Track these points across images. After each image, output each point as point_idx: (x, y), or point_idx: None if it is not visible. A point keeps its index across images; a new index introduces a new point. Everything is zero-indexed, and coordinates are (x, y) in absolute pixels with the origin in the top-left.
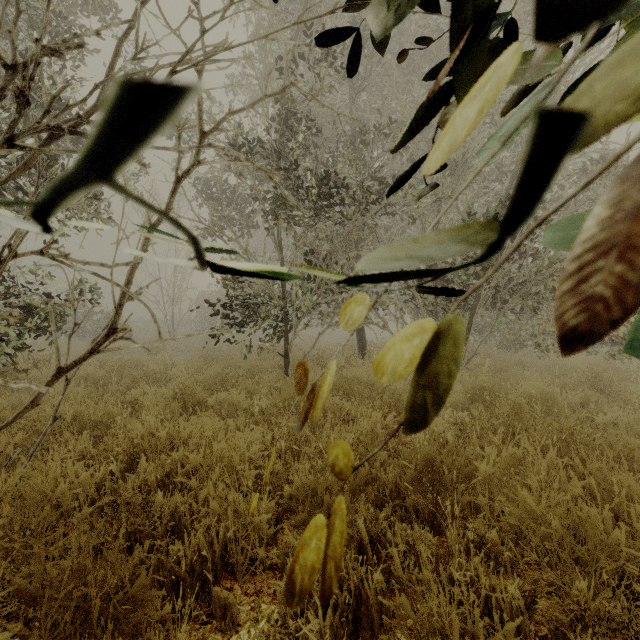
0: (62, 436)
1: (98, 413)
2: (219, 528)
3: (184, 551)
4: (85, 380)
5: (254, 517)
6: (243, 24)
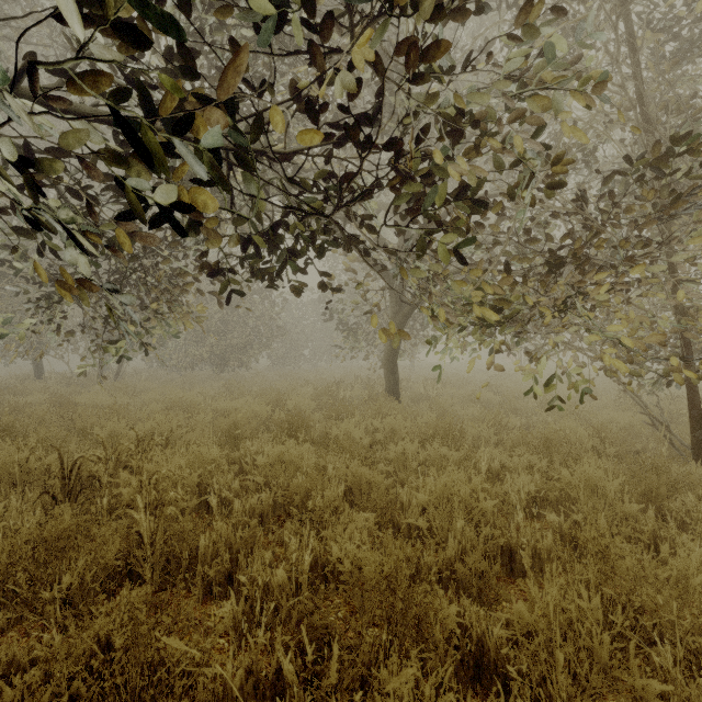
0: None
1: None
2: None
3: None
4: None
5: None
6: None
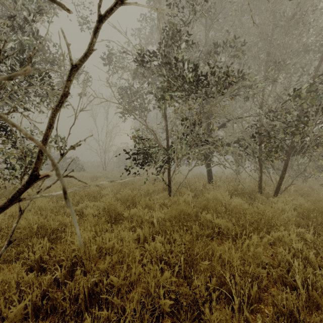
0: (31, 240)
1: (56, 223)
2: None
3: None
4: (56, 196)
5: None
6: None
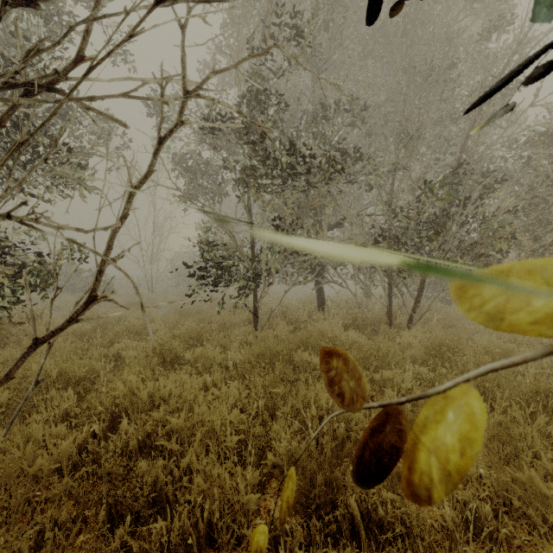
0: (48, 392)
1: (82, 369)
2: (203, 504)
3: (167, 527)
4: (73, 334)
5: (241, 496)
6: (215, 13)
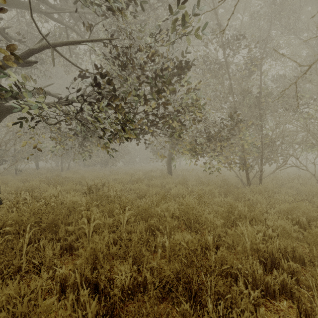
0: None
1: None
2: None
3: None
4: None
5: None
6: None
